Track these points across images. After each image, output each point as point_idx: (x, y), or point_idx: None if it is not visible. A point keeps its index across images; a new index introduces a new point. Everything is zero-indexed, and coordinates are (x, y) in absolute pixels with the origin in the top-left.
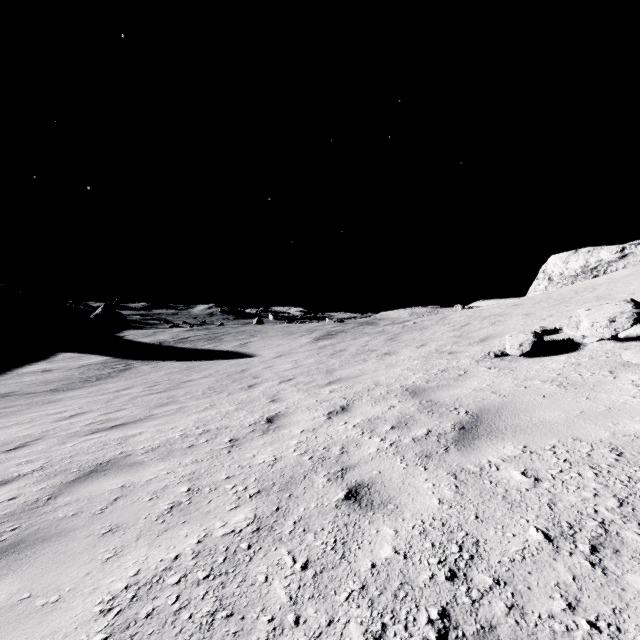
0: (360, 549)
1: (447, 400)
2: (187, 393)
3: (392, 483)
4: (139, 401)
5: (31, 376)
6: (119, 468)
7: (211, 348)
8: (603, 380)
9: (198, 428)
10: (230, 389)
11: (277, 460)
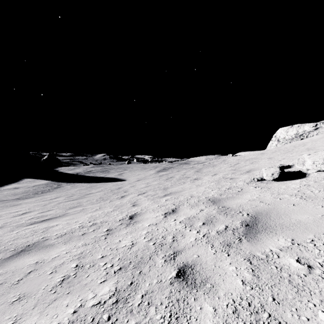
0: None
1: (234, 206)
2: (88, 200)
3: (207, 265)
4: (61, 205)
5: (7, 191)
6: (38, 248)
7: (103, 176)
8: None
9: (90, 222)
10: (111, 198)
11: (133, 245)
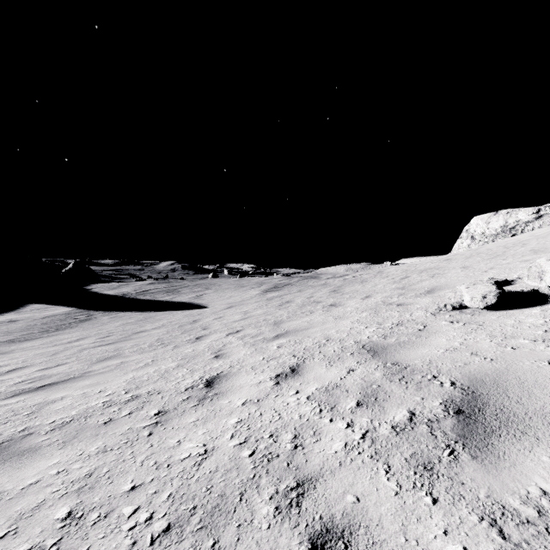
0: None
1: (418, 363)
2: (134, 345)
3: (385, 534)
4: (84, 354)
5: None
6: (3, 459)
7: (169, 300)
8: None
9: (128, 392)
10: (178, 341)
11: (207, 454)
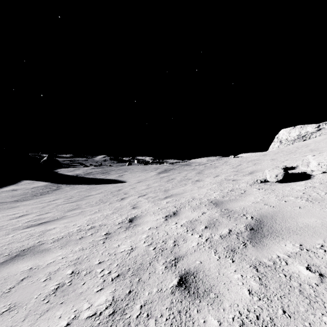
0: None
1: (237, 209)
2: (87, 203)
3: (211, 272)
4: (60, 207)
5: (5, 193)
6: (33, 253)
7: (103, 178)
8: None
9: (88, 225)
10: (111, 200)
11: (133, 249)
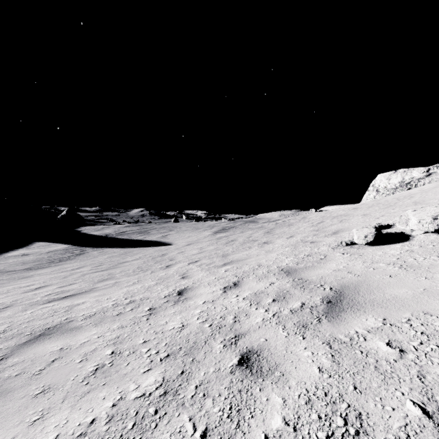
0: (253, 418)
1: (314, 278)
2: (122, 271)
3: (277, 350)
4: (87, 277)
5: (13, 259)
6: (62, 332)
7: (141, 239)
8: (435, 263)
9: (126, 299)
10: (153, 268)
11: (184, 327)
